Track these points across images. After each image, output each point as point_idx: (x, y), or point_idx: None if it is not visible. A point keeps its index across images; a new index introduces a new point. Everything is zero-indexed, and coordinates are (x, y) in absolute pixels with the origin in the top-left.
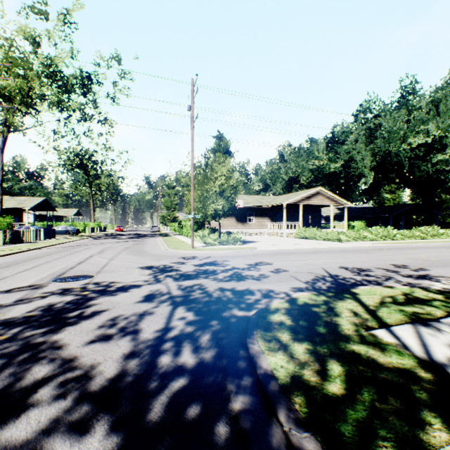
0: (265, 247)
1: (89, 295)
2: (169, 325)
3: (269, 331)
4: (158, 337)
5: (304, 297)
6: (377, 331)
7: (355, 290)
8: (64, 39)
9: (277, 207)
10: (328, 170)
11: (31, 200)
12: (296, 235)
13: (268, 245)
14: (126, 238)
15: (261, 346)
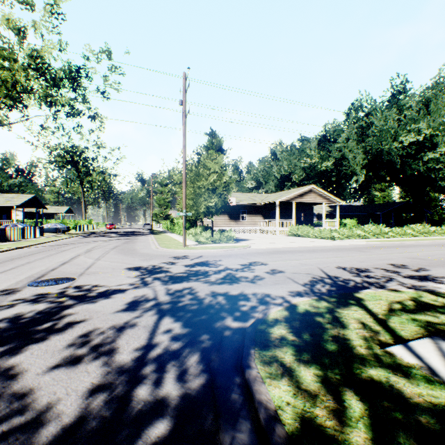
0: (258, 245)
1: (65, 302)
2: (152, 341)
3: (269, 350)
4: (137, 358)
5: (304, 303)
6: (393, 348)
7: (358, 294)
8: (51, 31)
9: (270, 205)
10: (319, 168)
11: (19, 197)
12: (289, 232)
13: (262, 243)
14: (117, 235)
15: (261, 373)
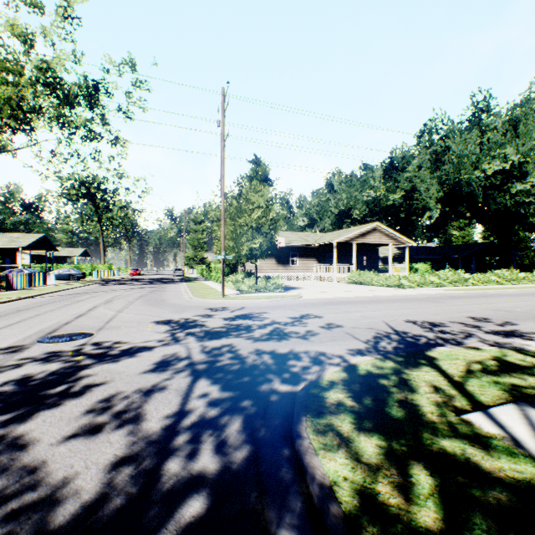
0: (312, 294)
1: (82, 362)
2: (186, 407)
3: (323, 417)
4: (168, 426)
5: (366, 363)
6: (471, 415)
7: (431, 352)
8: (64, 39)
9: (325, 246)
10: (385, 202)
11: (26, 237)
12: (348, 279)
13: (316, 292)
14: (143, 283)
15: (314, 443)
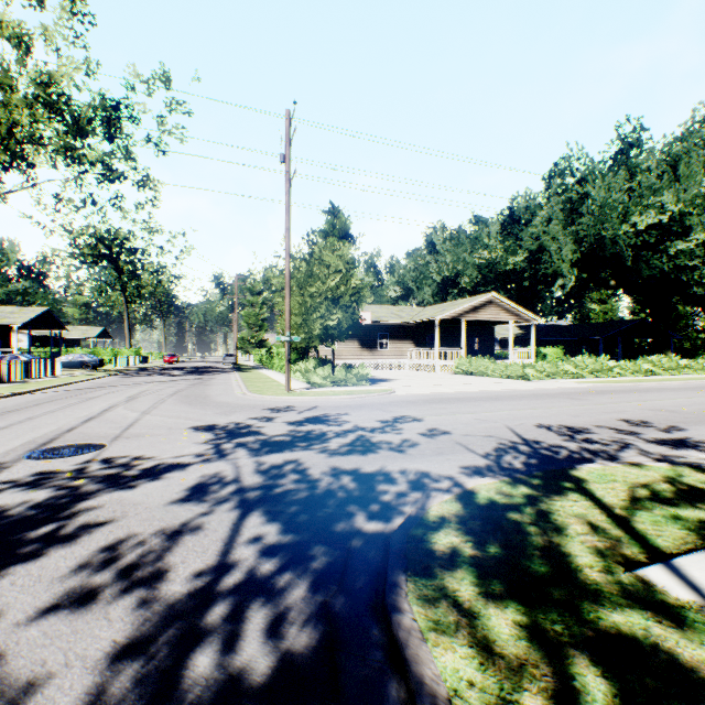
0: (408, 389)
1: (84, 488)
2: (228, 558)
3: (432, 575)
4: (200, 591)
5: (488, 488)
6: (649, 571)
7: (577, 471)
8: (72, 43)
9: (425, 325)
10: (503, 267)
11: (23, 312)
12: (456, 369)
13: (413, 385)
14: (181, 374)
15: (420, 620)
